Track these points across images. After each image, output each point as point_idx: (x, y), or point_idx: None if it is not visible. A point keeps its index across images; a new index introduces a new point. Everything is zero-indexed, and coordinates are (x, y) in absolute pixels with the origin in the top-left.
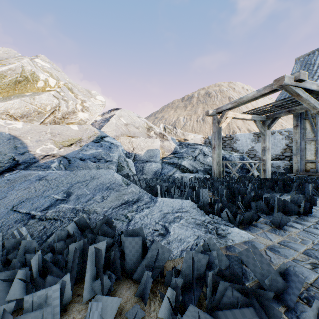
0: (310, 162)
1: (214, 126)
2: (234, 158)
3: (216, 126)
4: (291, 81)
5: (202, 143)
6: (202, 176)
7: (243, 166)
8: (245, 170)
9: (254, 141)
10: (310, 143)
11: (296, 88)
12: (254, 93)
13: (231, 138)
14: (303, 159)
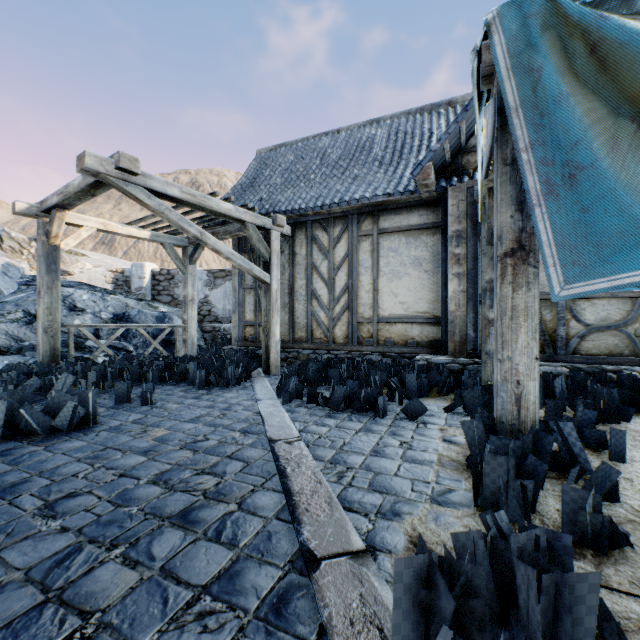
0: (250, 324)
1: (39, 242)
2: (146, 318)
3: (42, 243)
4: (110, 169)
5: (108, 283)
6: (24, 360)
7: (159, 334)
8: (161, 341)
9: (209, 285)
10: (251, 293)
11: (131, 185)
12: (81, 180)
13: (170, 278)
14: (242, 319)
